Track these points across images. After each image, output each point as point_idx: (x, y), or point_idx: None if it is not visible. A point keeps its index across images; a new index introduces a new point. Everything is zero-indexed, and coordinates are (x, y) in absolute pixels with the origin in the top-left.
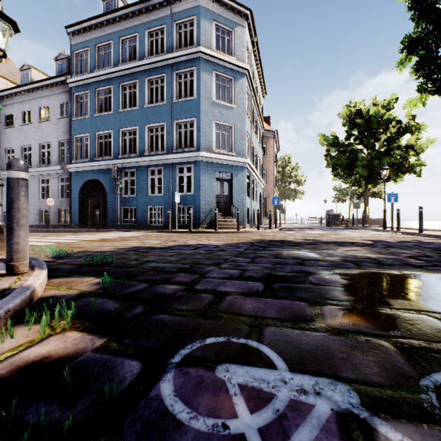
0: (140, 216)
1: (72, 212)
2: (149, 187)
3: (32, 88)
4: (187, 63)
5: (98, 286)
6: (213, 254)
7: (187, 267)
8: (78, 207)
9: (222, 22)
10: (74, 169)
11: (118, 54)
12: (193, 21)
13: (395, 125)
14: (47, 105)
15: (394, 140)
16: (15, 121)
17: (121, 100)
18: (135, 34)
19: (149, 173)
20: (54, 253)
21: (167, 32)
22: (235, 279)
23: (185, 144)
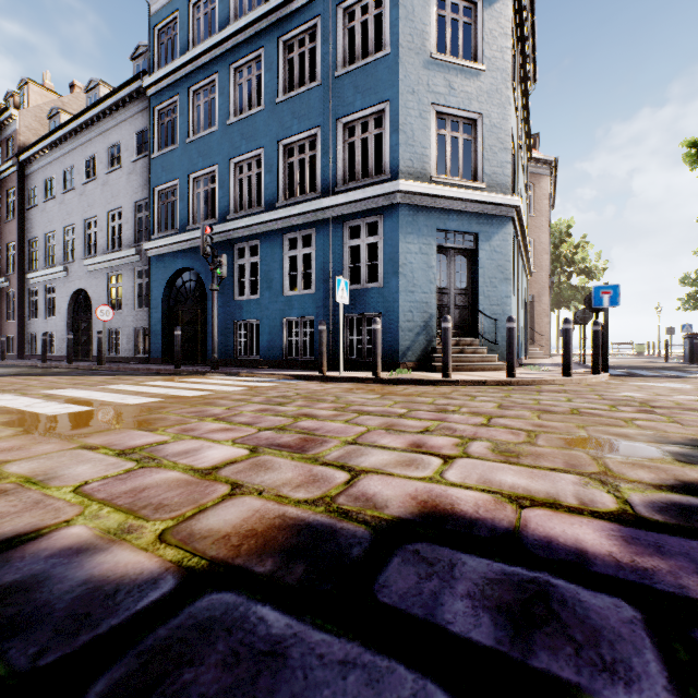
0: (267, 340)
1: (151, 334)
2: (286, 277)
3: (96, 115)
4: None
5: None
6: None
7: None
8: (160, 323)
9: None
10: (154, 251)
11: (227, 5)
12: None
13: None
14: (117, 140)
15: None
16: (76, 179)
17: (233, 99)
18: None
19: (286, 247)
20: None
21: None
22: None
23: None
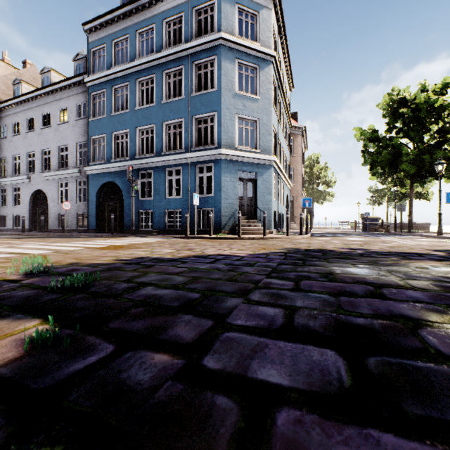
0: (157, 220)
1: (89, 216)
2: (167, 189)
3: (51, 90)
4: (207, 51)
5: (22, 349)
6: (237, 272)
7: (197, 297)
8: (95, 211)
9: (245, 4)
10: (91, 171)
11: (135, 48)
12: (214, 6)
13: (449, 113)
14: (65, 106)
15: (448, 130)
16: (36, 125)
17: (138, 97)
18: (152, 26)
19: (167, 174)
20: (29, 267)
21: (185, 20)
22: (280, 335)
23: (206, 143)
